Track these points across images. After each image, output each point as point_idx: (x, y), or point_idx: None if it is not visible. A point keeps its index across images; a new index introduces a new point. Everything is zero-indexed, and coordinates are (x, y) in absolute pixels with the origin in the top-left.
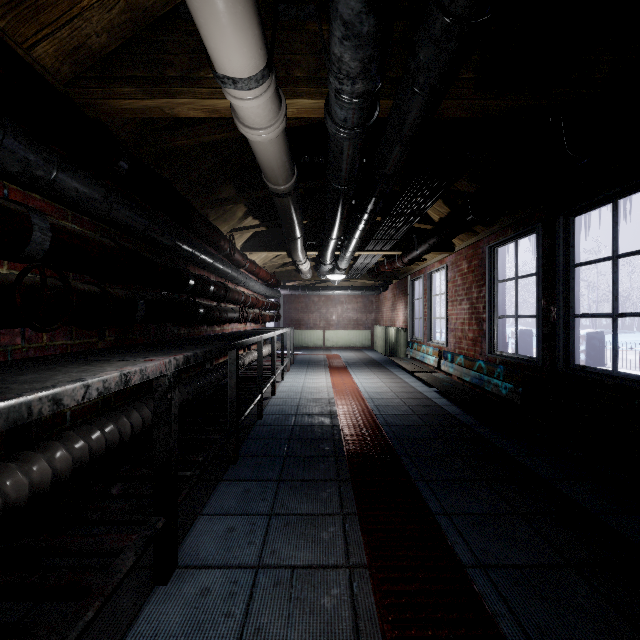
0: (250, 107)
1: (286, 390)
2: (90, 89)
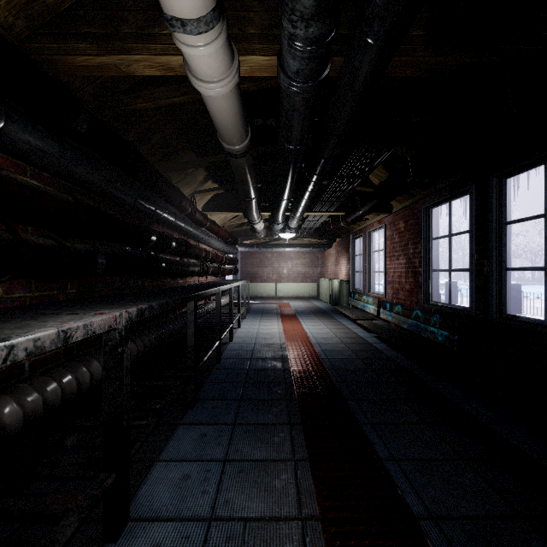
0: (201, 56)
1: (242, 336)
2: (45, 45)
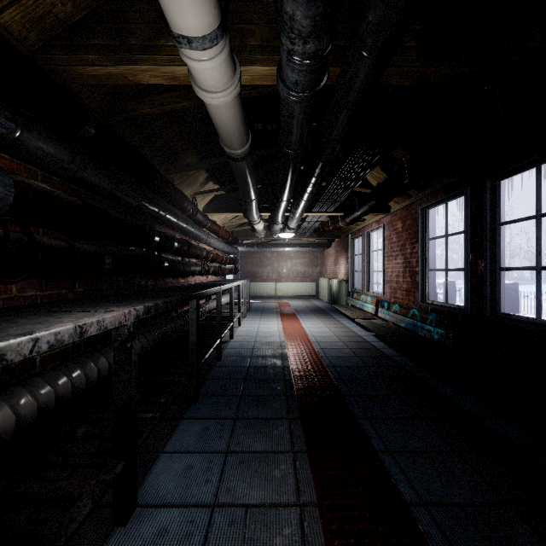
0: (205, 69)
1: (243, 334)
2: (57, 56)
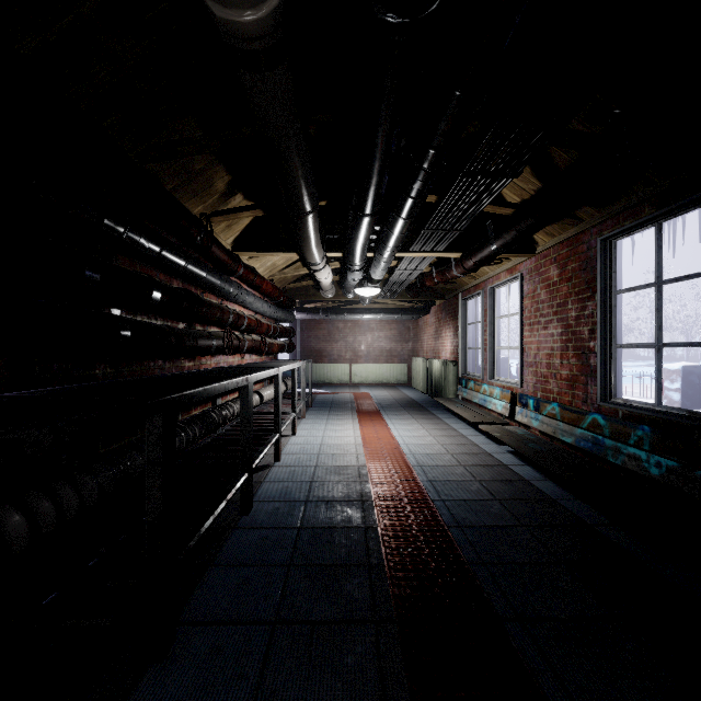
0: None
1: (297, 451)
2: None
